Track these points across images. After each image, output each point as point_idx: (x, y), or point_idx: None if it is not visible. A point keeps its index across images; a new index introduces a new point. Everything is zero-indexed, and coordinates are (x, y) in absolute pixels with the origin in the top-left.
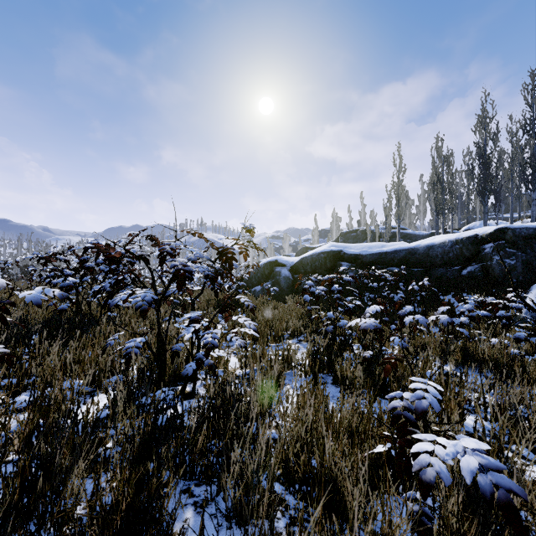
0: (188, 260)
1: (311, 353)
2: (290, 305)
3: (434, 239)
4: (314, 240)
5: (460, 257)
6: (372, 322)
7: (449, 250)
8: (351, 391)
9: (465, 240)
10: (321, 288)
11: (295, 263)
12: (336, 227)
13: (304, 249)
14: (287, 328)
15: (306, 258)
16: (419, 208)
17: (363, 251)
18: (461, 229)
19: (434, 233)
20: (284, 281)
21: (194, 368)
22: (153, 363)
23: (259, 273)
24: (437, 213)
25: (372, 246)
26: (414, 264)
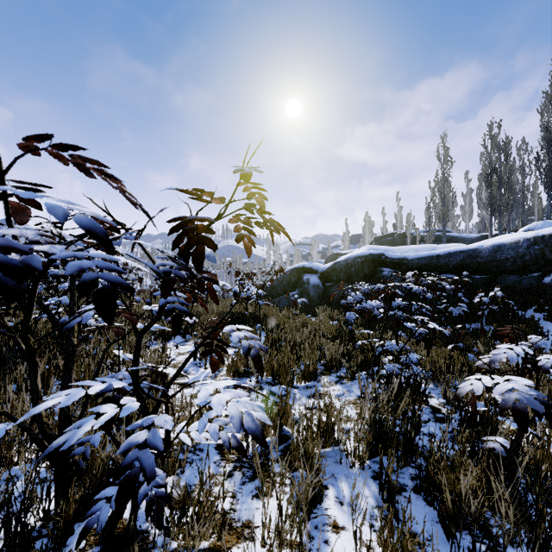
0: (36, 235)
1: (370, 422)
2: (321, 320)
3: (501, 238)
4: (345, 246)
5: (540, 261)
6: (532, 392)
7: (524, 252)
8: (479, 544)
9: (547, 239)
10: (374, 303)
11: (326, 269)
12: (369, 231)
13: (334, 255)
14: (321, 357)
15: (340, 263)
16: (464, 208)
17: (409, 255)
18: (517, 230)
19: (485, 235)
20: (313, 290)
21: (113, 507)
22: (49, 467)
23: (284, 281)
24: (493, 211)
25: (419, 249)
26: (475, 270)
